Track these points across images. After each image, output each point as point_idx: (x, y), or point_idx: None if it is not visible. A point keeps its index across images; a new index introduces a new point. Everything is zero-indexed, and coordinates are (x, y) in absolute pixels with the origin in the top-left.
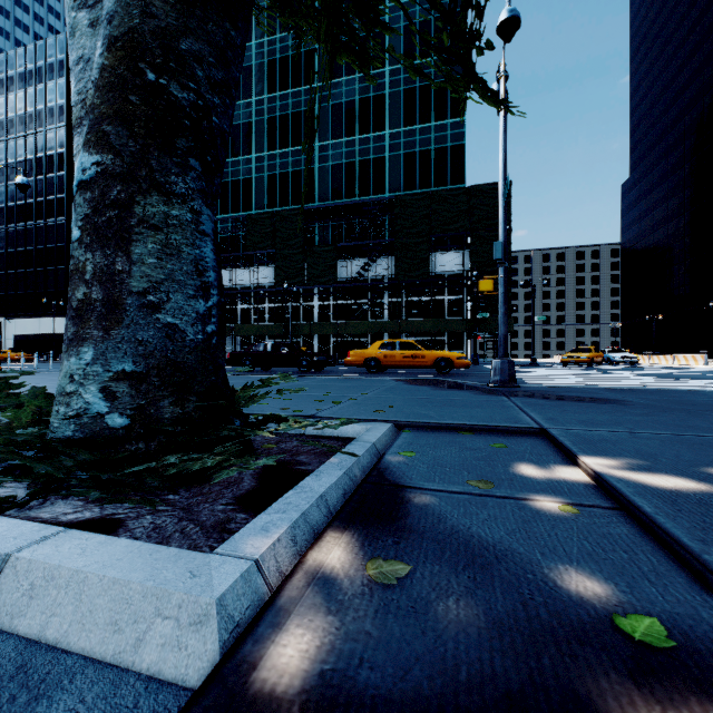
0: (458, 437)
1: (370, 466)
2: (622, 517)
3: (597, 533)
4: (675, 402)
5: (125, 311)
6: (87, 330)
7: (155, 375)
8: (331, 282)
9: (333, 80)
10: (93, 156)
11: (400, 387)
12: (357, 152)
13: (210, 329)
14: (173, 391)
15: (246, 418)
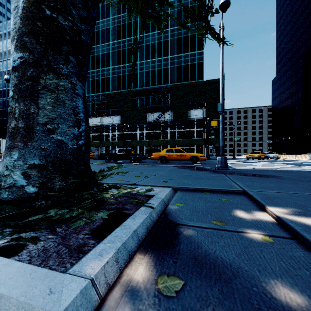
0: (204, 195)
1: (161, 211)
2: (297, 244)
3: (287, 255)
4: (302, 177)
5: (35, 133)
6: (15, 143)
7: (50, 166)
8: (144, 122)
9: (145, 34)
10: (18, 54)
11: (175, 169)
12: (156, 65)
13: (80, 142)
14: (60, 174)
15: (102, 185)
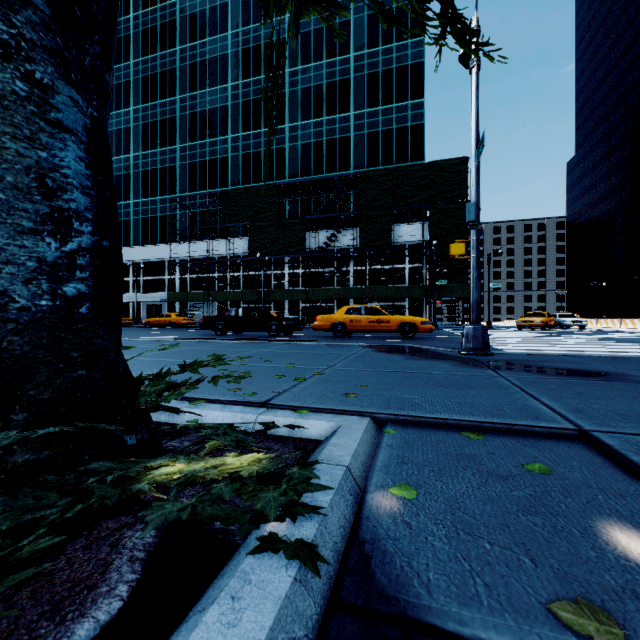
0: (466, 444)
1: (343, 522)
2: None
3: None
4: None
5: None
6: None
7: None
8: (300, 252)
9: (302, 66)
10: None
11: (369, 355)
12: (324, 132)
13: (71, 289)
14: None
15: (175, 410)
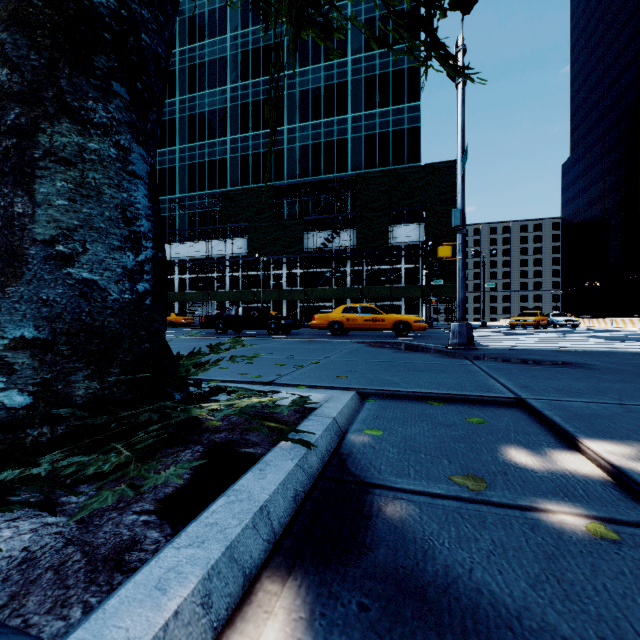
0: (428, 408)
1: (330, 448)
2: None
3: None
4: (638, 366)
5: (26, 263)
6: None
7: (63, 343)
8: (298, 252)
9: (300, 69)
10: None
11: (362, 349)
12: (322, 134)
13: (141, 287)
14: (89, 362)
15: (199, 386)
